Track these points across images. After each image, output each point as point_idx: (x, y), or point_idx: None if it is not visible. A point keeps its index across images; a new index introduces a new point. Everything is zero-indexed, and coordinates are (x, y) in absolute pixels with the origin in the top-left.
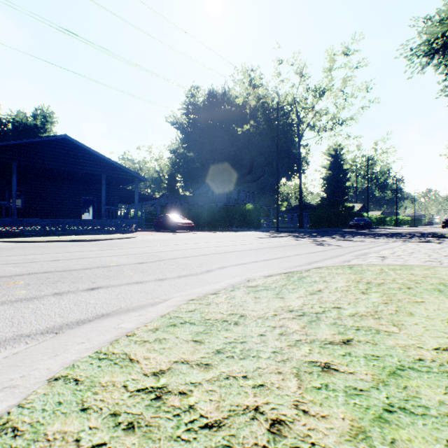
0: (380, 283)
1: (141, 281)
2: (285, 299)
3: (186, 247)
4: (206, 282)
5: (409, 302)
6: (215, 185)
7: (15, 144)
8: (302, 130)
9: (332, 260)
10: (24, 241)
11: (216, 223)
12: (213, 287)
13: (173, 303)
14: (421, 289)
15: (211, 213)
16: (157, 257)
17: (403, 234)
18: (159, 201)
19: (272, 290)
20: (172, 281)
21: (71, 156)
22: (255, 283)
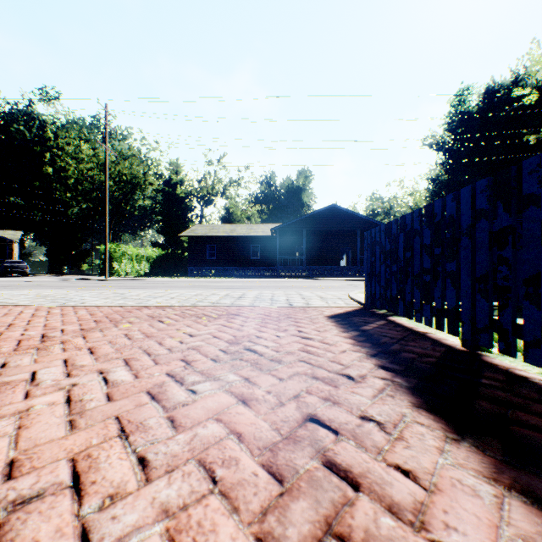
0: None
1: None
2: None
3: None
4: None
5: None
6: None
7: (304, 217)
8: None
9: None
10: (320, 279)
11: None
12: None
13: None
14: None
15: None
16: None
17: None
18: None
19: None
20: None
21: (336, 219)
22: None
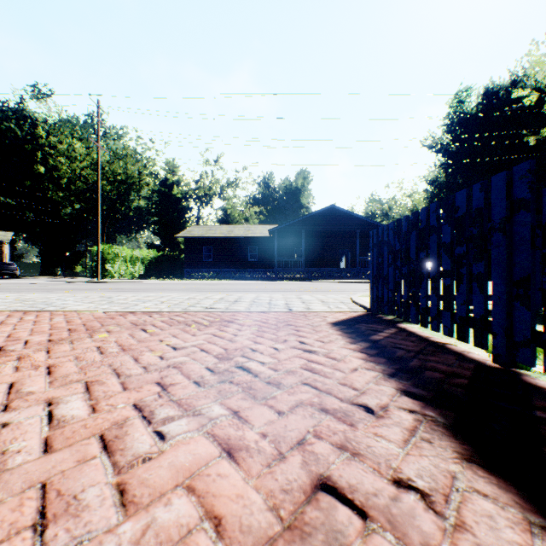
0: None
1: None
2: None
3: None
4: None
5: None
6: None
7: (303, 218)
8: None
9: None
10: (320, 281)
11: None
12: None
13: None
14: None
15: None
16: None
17: None
18: None
19: None
20: None
21: (335, 220)
22: None
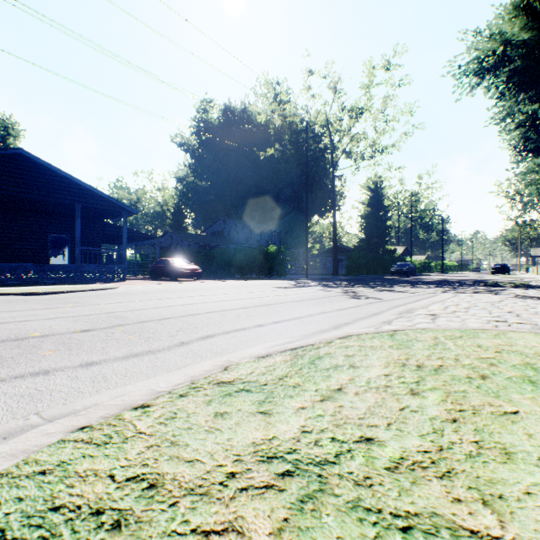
0: (437, 368)
1: (50, 368)
2: (270, 419)
3: (175, 302)
4: (164, 367)
5: (494, 416)
6: (232, 222)
7: None
8: (337, 157)
9: (367, 321)
10: None
11: (232, 269)
12: (153, 387)
13: (26, 443)
14: (503, 379)
15: (226, 257)
16: (119, 320)
17: (452, 283)
18: (159, 240)
19: (256, 392)
20: (107, 366)
21: (30, 178)
22: (233, 375)
